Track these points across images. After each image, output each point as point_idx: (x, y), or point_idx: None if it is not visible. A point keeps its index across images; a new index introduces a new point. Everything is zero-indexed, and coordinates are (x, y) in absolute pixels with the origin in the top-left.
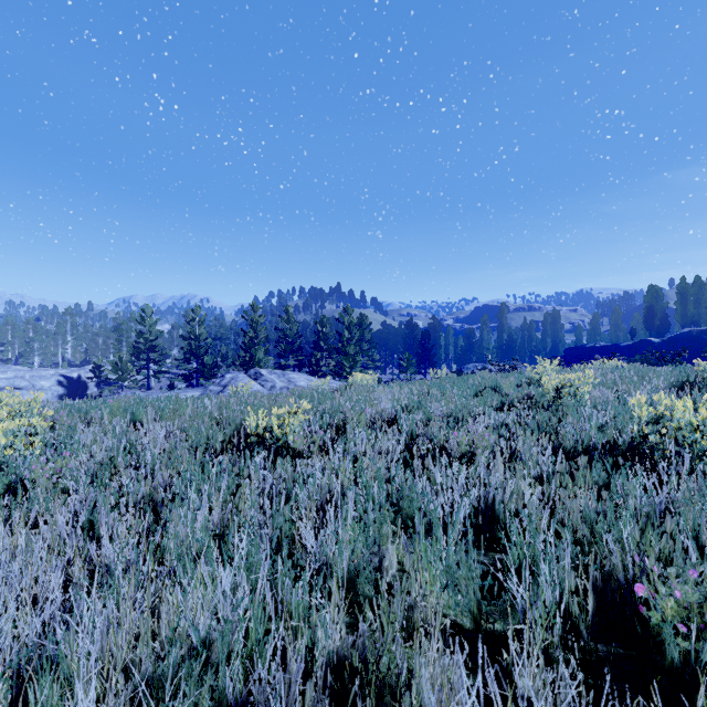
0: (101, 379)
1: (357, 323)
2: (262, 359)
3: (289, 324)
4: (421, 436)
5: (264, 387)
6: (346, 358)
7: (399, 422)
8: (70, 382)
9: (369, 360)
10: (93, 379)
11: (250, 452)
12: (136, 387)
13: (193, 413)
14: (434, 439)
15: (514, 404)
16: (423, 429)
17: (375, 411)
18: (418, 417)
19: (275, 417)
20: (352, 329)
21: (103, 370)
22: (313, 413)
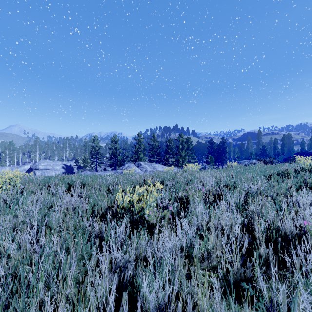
0: (78, 166)
1: (185, 141)
2: (142, 158)
3: (154, 142)
4: (256, 217)
5: (142, 170)
6: (180, 157)
7: (225, 198)
8: (67, 167)
9: (191, 158)
10: (75, 166)
11: (119, 218)
12: (91, 169)
13: (98, 185)
14: (267, 219)
15: (310, 187)
16: (244, 204)
17: (206, 189)
18: (238, 194)
19: (136, 193)
20: (183, 144)
21: (79, 162)
22: (164, 191)
